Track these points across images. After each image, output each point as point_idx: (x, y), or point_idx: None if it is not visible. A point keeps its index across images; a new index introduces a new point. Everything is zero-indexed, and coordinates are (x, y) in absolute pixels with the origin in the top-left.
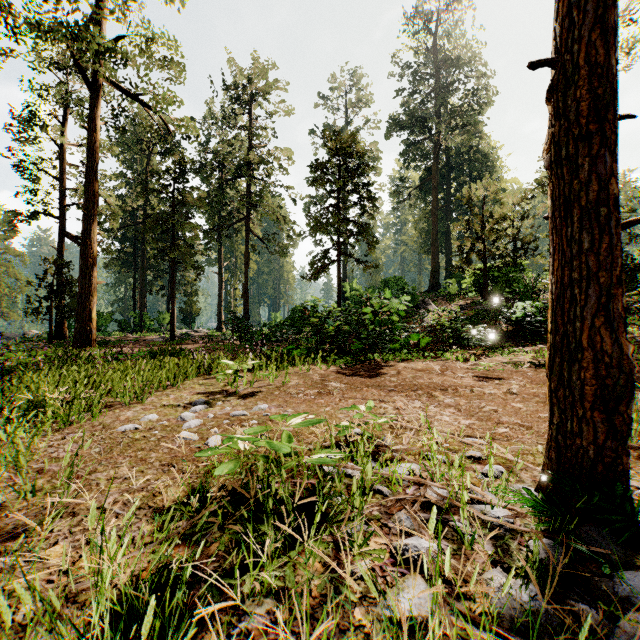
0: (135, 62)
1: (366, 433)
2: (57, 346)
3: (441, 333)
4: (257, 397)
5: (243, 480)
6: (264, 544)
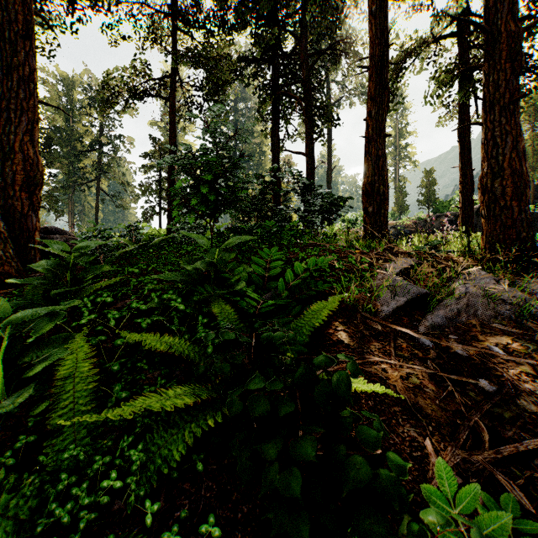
0: None
1: None
2: None
3: None
4: None
5: None
6: None
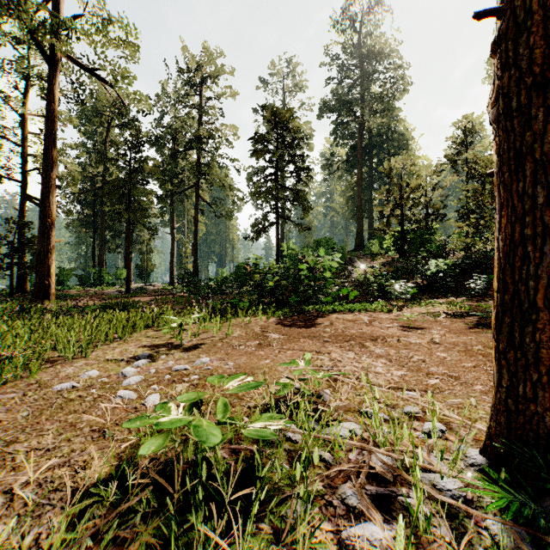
0: (92, 41)
1: (306, 390)
2: (17, 299)
3: (367, 287)
4: (200, 349)
5: (176, 450)
6: (191, 545)
